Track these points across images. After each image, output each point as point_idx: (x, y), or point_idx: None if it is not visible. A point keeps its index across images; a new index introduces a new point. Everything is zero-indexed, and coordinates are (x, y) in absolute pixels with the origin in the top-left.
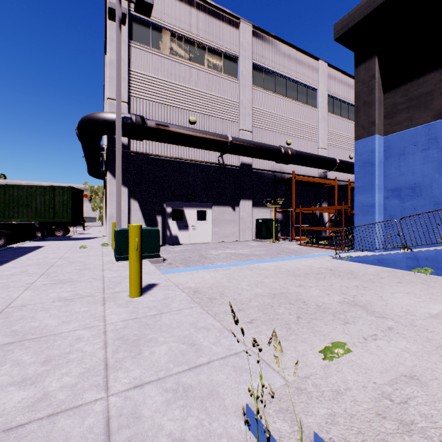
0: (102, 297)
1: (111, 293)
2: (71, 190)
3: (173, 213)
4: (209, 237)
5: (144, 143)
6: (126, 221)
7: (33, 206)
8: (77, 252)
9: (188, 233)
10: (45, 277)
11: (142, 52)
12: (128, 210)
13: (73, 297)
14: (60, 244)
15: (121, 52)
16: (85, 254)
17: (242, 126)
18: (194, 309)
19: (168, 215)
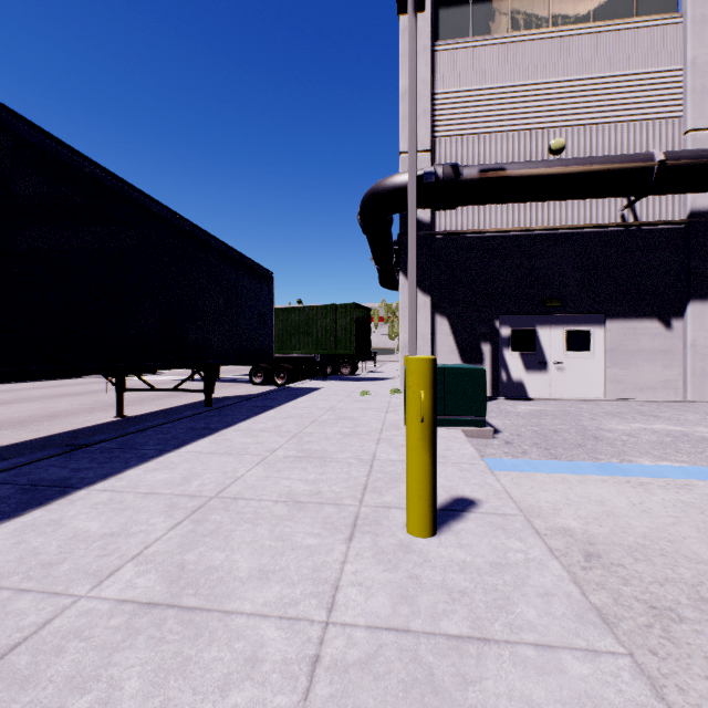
0: (354, 513)
1: (374, 505)
2: (356, 310)
3: (512, 338)
4: (597, 389)
5: (458, 215)
6: (428, 353)
7: (313, 334)
8: (354, 401)
9: (547, 377)
10: (294, 443)
11: (455, 54)
12: (431, 334)
13: (308, 498)
14: (340, 387)
15: (420, 68)
16: (364, 405)
17: (692, 122)
18: (605, 665)
19: (502, 342)
